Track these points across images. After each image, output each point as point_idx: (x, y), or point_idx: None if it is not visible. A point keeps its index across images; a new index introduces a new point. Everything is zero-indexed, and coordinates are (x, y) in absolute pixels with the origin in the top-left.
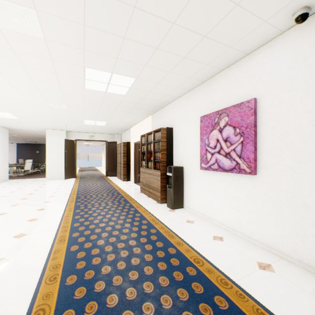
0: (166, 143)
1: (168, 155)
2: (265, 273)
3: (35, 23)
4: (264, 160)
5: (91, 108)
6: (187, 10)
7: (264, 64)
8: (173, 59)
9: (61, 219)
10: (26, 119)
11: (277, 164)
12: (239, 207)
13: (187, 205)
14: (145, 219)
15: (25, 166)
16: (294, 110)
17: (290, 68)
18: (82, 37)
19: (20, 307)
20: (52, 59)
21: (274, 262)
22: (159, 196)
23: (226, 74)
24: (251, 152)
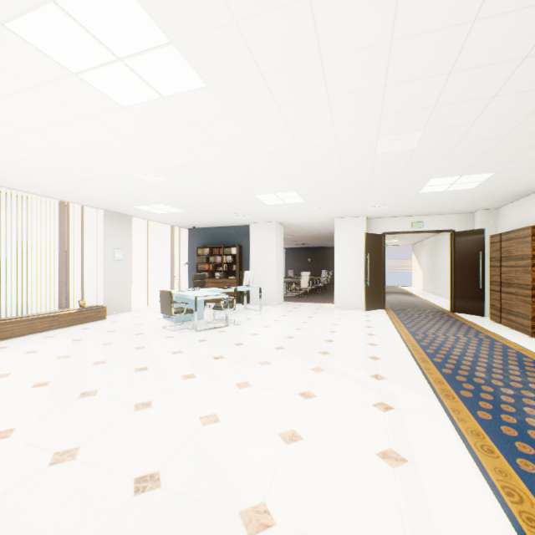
0: None
1: None
2: None
3: None
4: None
5: (495, 121)
6: None
7: None
8: None
9: (500, 504)
10: (313, 201)
11: None
12: None
13: None
14: None
15: (301, 281)
16: None
17: None
18: None
19: None
20: None
21: None
22: None
23: None
24: None
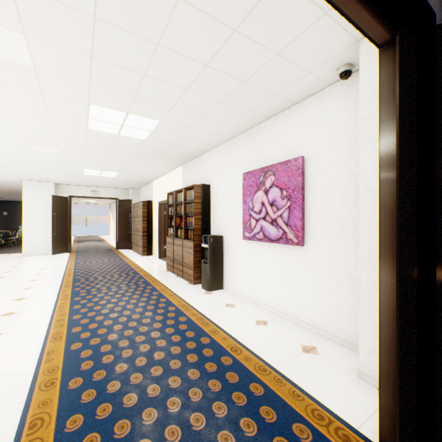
0: (201, 205)
1: (204, 221)
2: (308, 356)
3: (22, 48)
4: (311, 228)
5: (96, 153)
6: (221, 54)
7: (312, 117)
8: (207, 103)
9: (53, 310)
10: None
11: (324, 233)
12: (287, 284)
13: (227, 286)
14: (173, 305)
15: None
16: (340, 173)
17: (336, 126)
18: (88, 69)
19: (9, 419)
20: (42, 91)
21: (320, 344)
22: (192, 274)
23: (272, 124)
24: (299, 219)
